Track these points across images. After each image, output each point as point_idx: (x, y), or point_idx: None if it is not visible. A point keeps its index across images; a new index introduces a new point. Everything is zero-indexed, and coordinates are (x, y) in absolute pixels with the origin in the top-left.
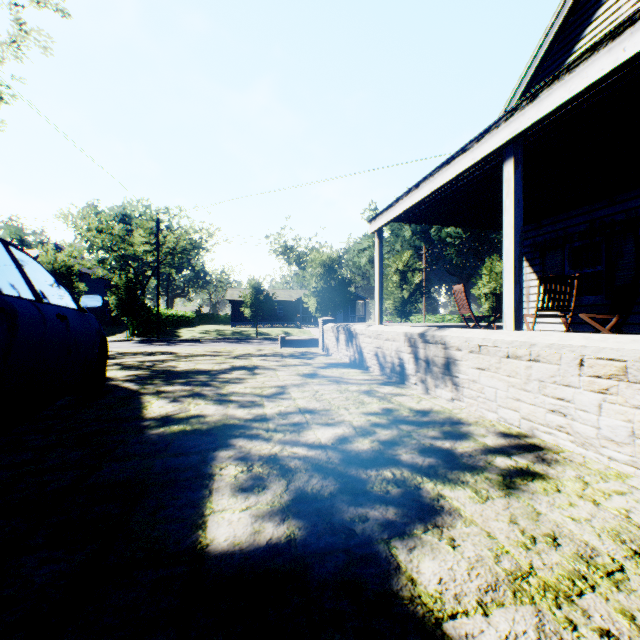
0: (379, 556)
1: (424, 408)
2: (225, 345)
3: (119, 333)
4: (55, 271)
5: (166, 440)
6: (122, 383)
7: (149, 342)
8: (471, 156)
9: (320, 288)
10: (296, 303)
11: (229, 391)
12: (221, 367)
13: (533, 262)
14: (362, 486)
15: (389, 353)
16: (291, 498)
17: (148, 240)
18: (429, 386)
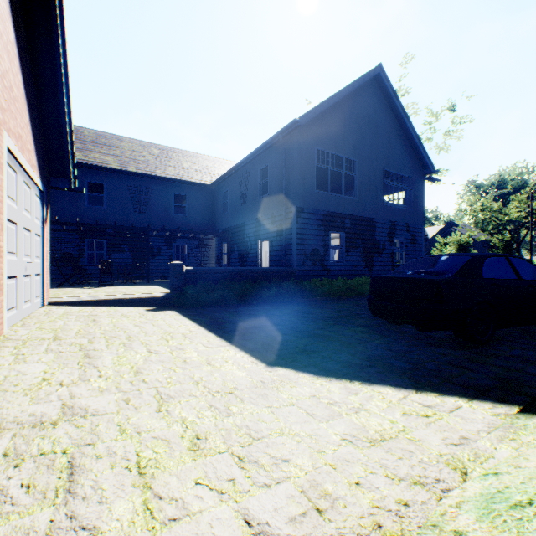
0: None
1: None
2: None
3: None
4: (460, 245)
5: None
6: None
7: None
8: None
9: None
10: None
11: None
12: None
13: None
14: None
15: None
16: None
17: (520, 209)
18: None
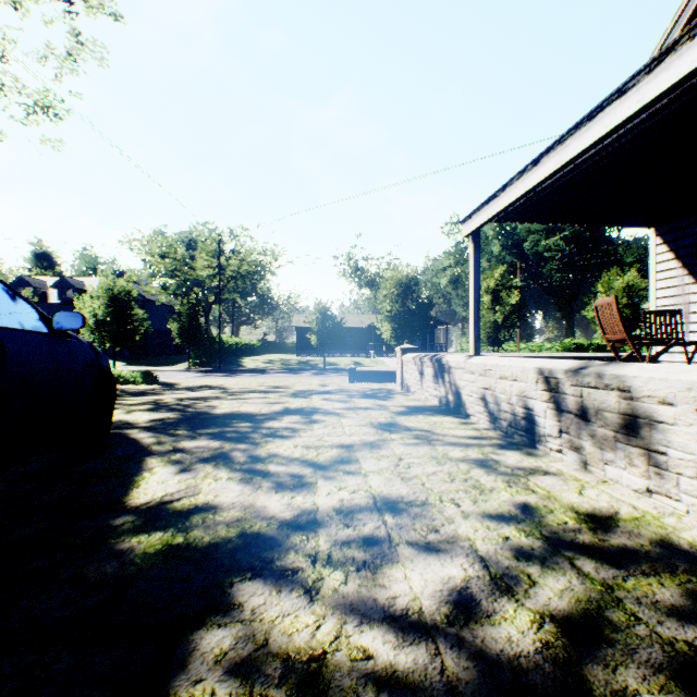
0: None
1: (601, 509)
2: (289, 376)
3: (182, 362)
4: (114, 297)
5: (122, 576)
6: (137, 432)
7: (210, 372)
8: (635, 98)
9: (395, 311)
10: (367, 330)
11: (270, 453)
12: (271, 409)
13: (695, 268)
14: None
15: (506, 398)
16: None
17: (210, 263)
18: (590, 459)
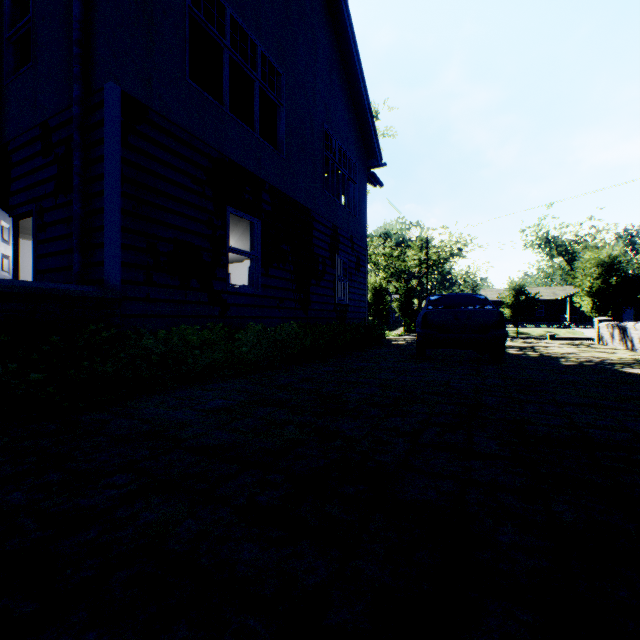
0: (609, 367)
1: None
2: None
3: (394, 330)
4: (375, 289)
5: (531, 356)
6: None
7: None
8: None
9: (595, 288)
10: (561, 301)
11: (540, 351)
12: (522, 345)
13: None
14: (609, 364)
15: None
16: (584, 363)
17: (417, 257)
18: None
